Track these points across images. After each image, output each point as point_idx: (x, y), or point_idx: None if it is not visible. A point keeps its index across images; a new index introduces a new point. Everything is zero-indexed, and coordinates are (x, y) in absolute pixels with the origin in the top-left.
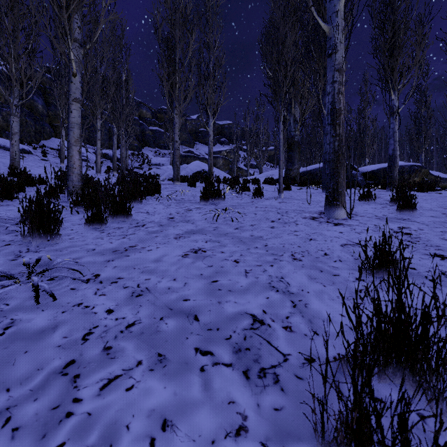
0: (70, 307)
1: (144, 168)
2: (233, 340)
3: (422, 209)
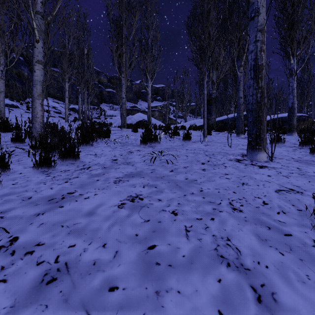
0: None
1: (101, 118)
2: None
3: None
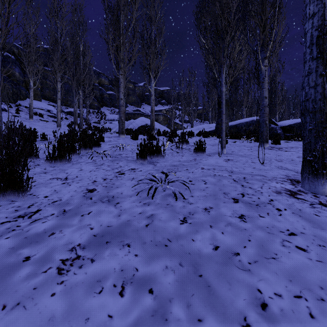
0: None
1: (101, 123)
2: None
3: None
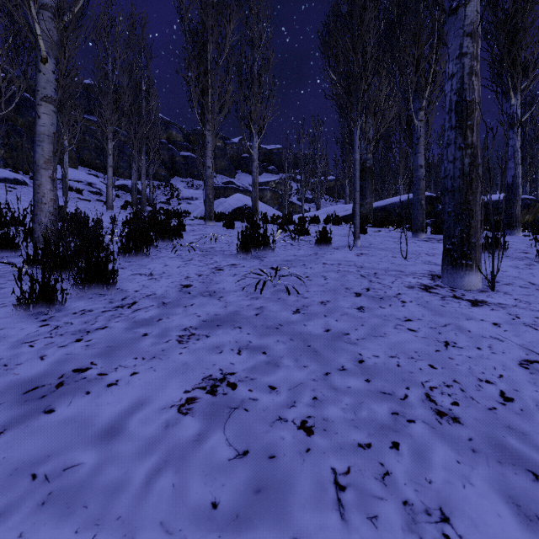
0: None
1: (172, 203)
2: None
3: None
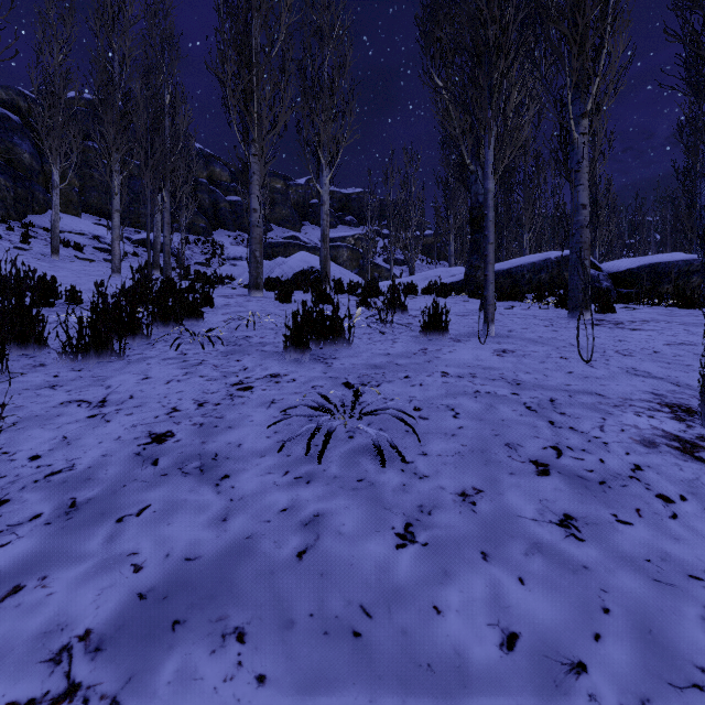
0: None
1: (213, 265)
2: None
3: None
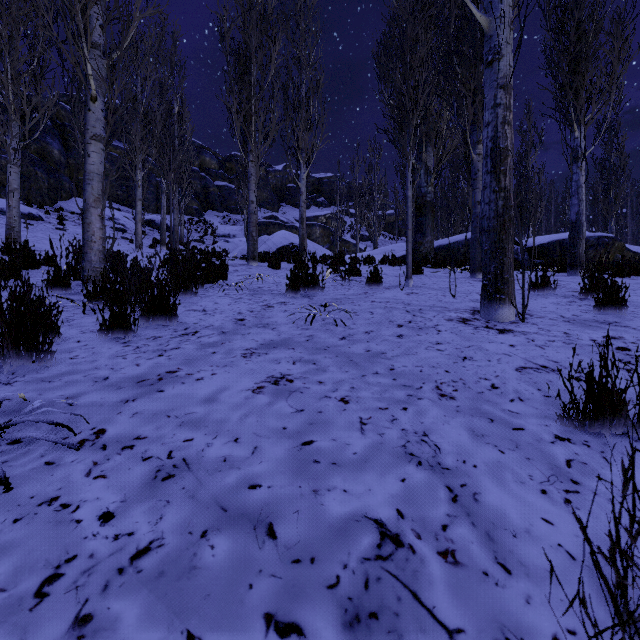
0: (32, 508)
1: (206, 241)
2: (343, 590)
3: (633, 305)
